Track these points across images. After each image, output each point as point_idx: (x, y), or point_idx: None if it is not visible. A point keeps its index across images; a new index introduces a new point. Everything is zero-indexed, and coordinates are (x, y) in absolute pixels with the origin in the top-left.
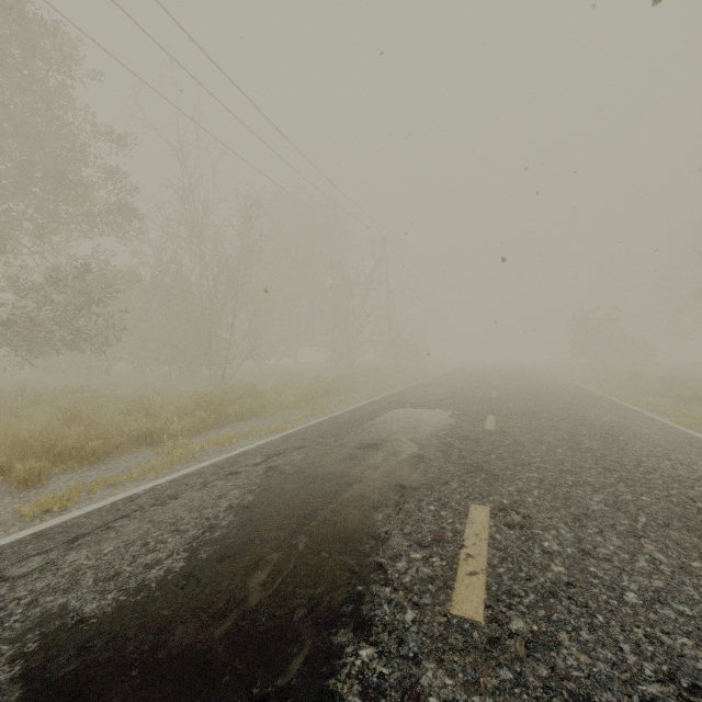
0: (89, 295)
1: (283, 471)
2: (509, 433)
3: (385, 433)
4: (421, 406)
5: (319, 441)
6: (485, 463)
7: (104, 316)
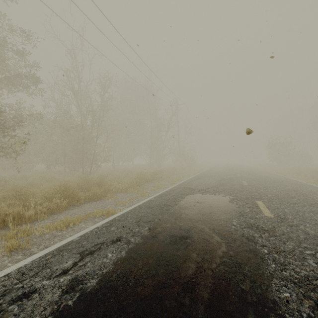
0: (2, 123)
1: (83, 292)
2: (290, 222)
3: (189, 221)
4: (205, 192)
5: (135, 230)
6: (317, 279)
7: (14, 136)
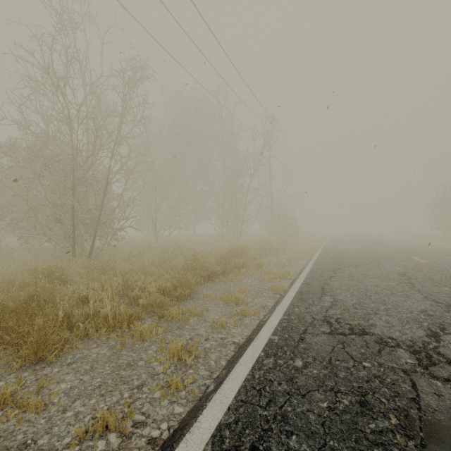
0: None
1: None
2: None
3: None
4: None
5: None
6: None
7: None
